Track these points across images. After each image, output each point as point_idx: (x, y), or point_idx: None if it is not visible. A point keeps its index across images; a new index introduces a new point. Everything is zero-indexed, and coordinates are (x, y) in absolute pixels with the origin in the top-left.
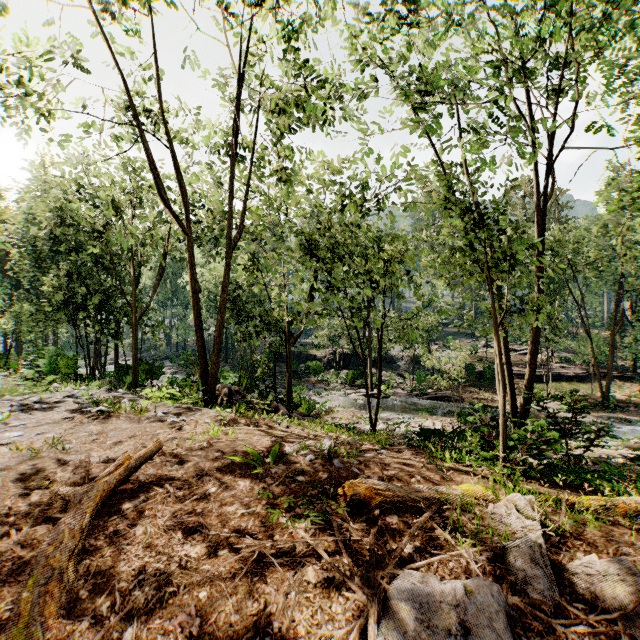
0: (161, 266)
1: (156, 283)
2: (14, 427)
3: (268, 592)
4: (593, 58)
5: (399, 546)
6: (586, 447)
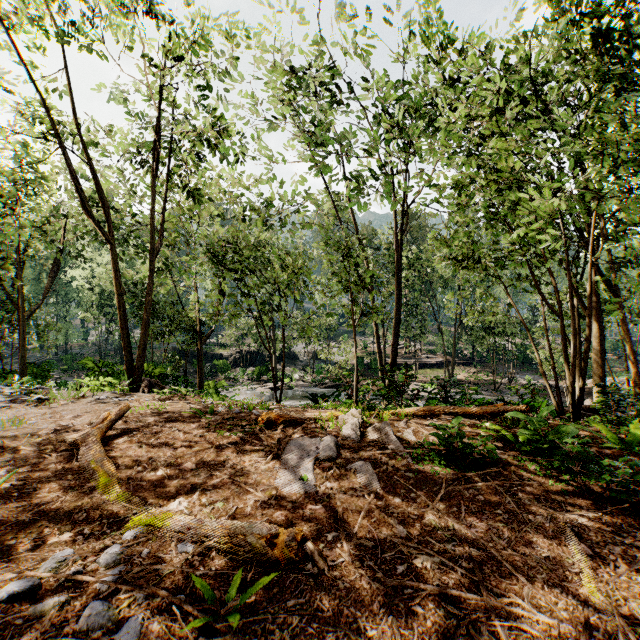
0: (56, 263)
1: (50, 280)
2: None
3: (227, 453)
4: (431, 136)
5: (292, 432)
6: (412, 399)
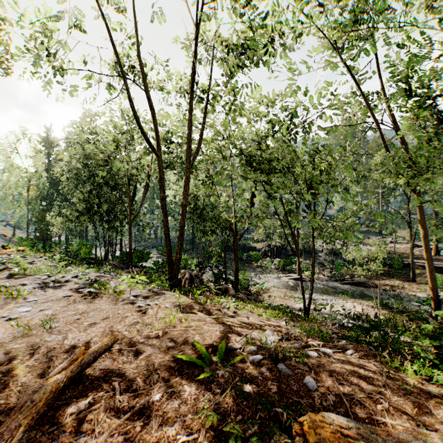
0: (147, 184)
1: (144, 196)
2: (28, 302)
3: None
4: None
5: None
6: None
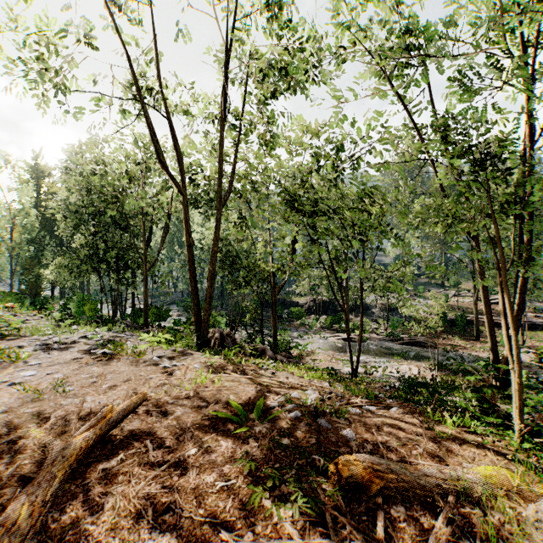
0: (167, 225)
1: (162, 240)
2: (31, 366)
3: None
4: None
5: None
6: None
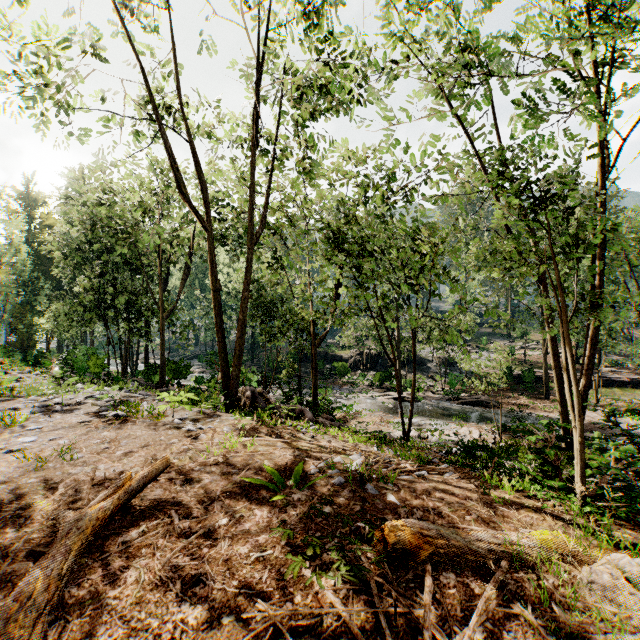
0: (187, 266)
1: (182, 283)
2: (30, 431)
3: None
4: None
5: (466, 632)
6: None
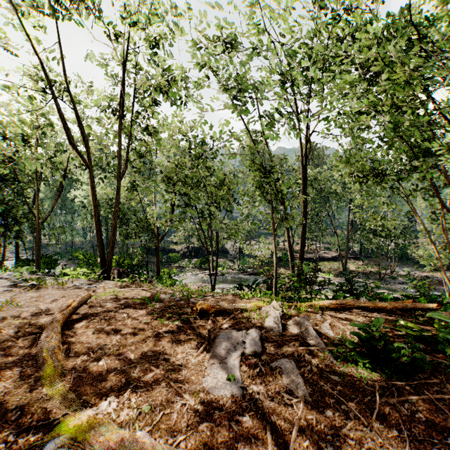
0: (59, 185)
1: (55, 197)
2: None
3: (163, 343)
4: (332, 82)
5: (221, 324)
6: (320, 289)
